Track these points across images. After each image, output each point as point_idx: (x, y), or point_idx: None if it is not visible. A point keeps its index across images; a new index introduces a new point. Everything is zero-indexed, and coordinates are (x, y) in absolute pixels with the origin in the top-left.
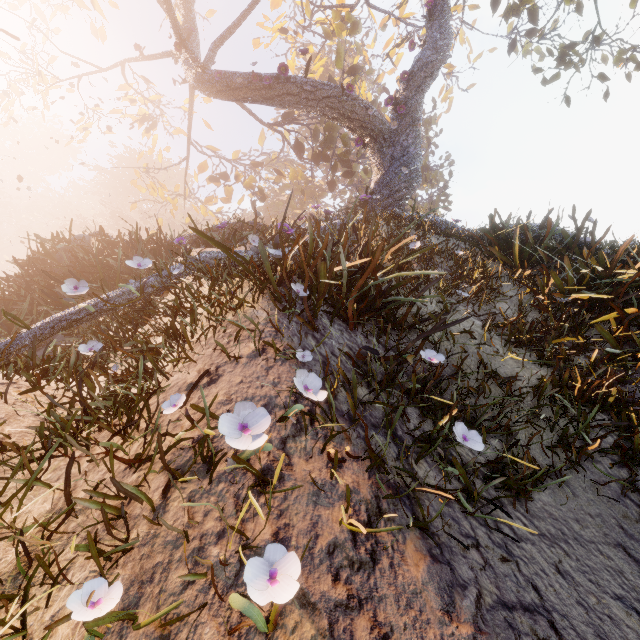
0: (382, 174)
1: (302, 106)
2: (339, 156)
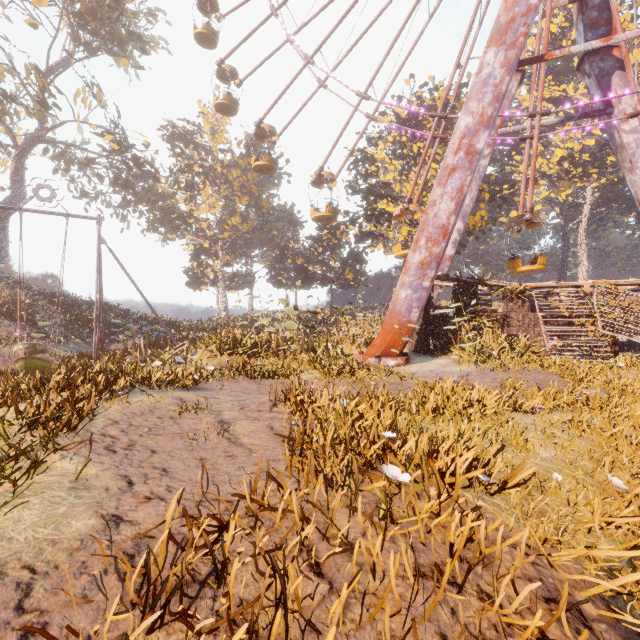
0: None
1: None
2: None
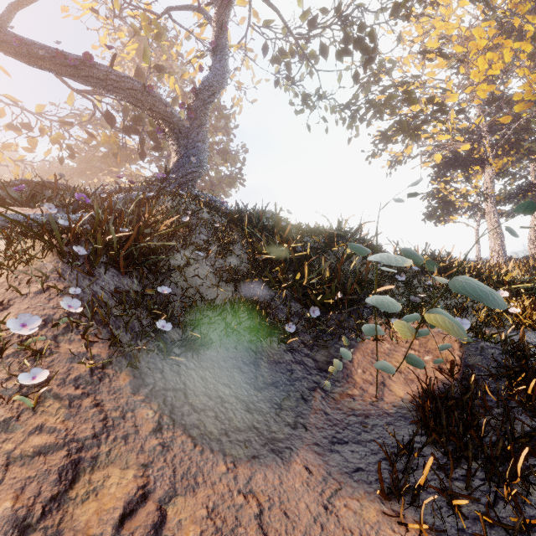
0: (178, 159)
1: (108, 90)
2: (149, 132)
